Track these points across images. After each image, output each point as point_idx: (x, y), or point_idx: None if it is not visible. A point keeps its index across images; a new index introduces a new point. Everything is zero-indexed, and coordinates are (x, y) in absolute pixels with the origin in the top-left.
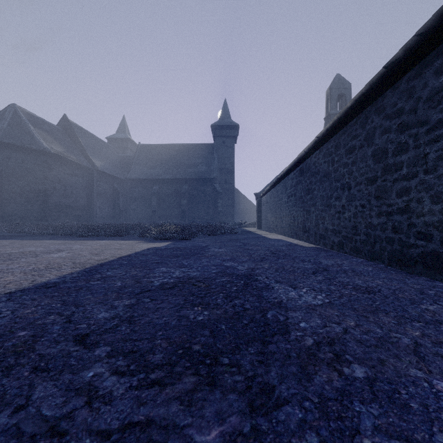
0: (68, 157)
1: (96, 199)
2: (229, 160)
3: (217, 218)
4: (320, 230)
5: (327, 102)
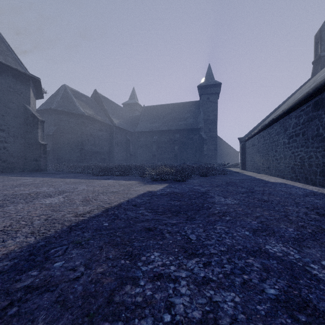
0: (96, 118)
1: (114, 147)
2: (212, 112)
3: (203, 160)
4: None
5: (316, 46)
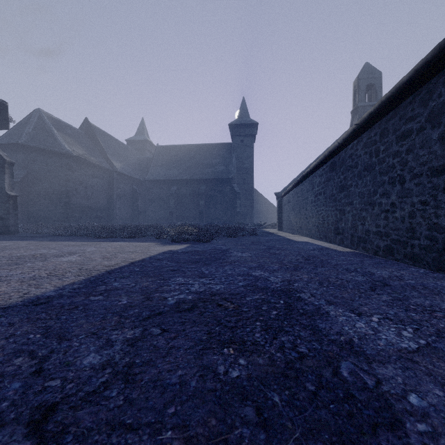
0: (89, 159)
1: (116, 200)
2: (247, 159)
3: (235, 219)
4: (358, 233)
5: (355, 94)
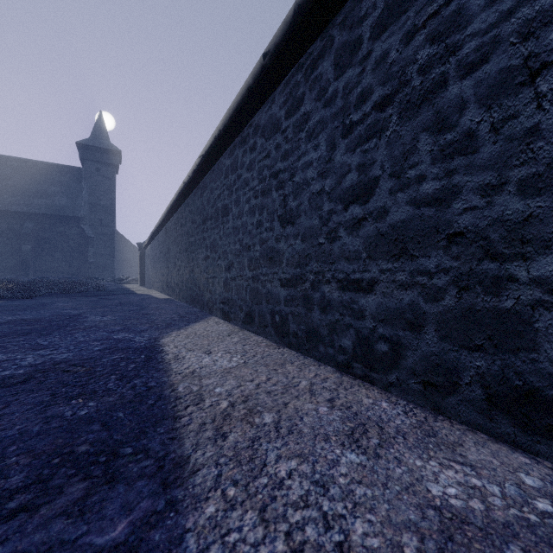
0: None
1: None
2: (107, 194)
3: (87, 272)
4: (172, 284)
5: None
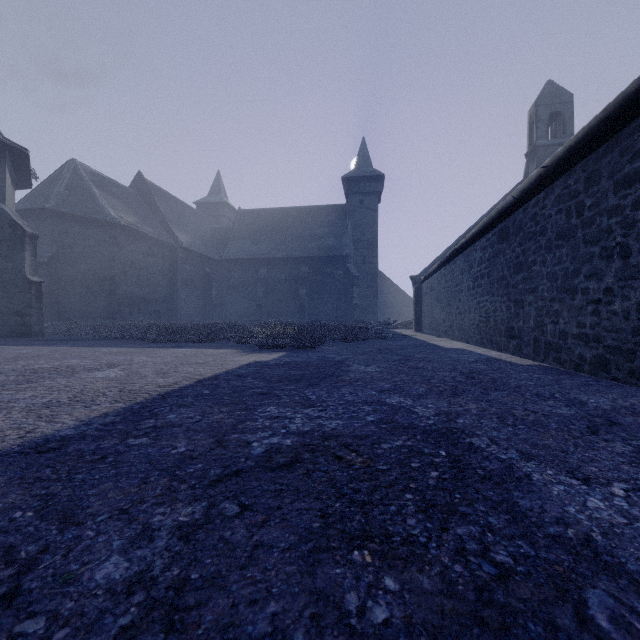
0: (143, 230)
1: (181, 289)
2: (369, 228)
3: (352, 315)
4: (547, 335)
5: (531, 128)
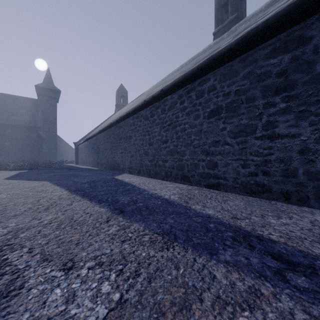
0: None
1: None
2: (52, 114)
3: (42, 157)
4: (101, 163)
5: (117, 97)
